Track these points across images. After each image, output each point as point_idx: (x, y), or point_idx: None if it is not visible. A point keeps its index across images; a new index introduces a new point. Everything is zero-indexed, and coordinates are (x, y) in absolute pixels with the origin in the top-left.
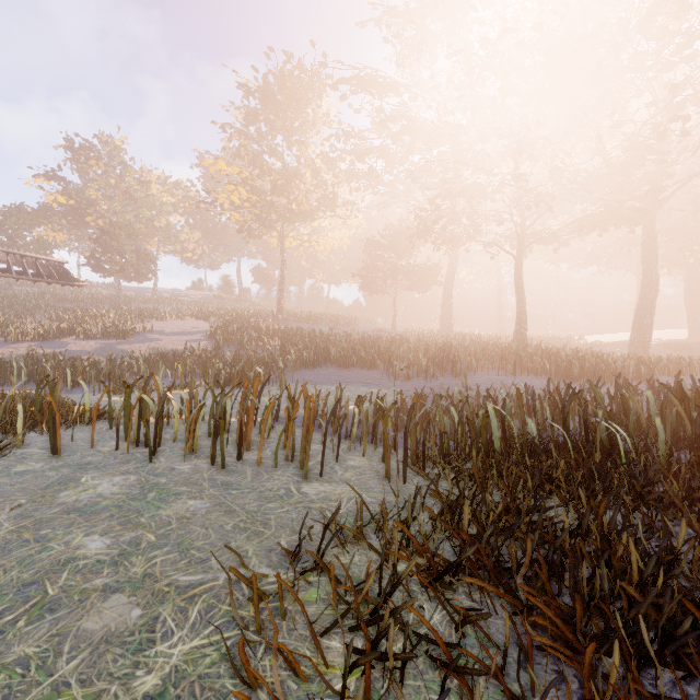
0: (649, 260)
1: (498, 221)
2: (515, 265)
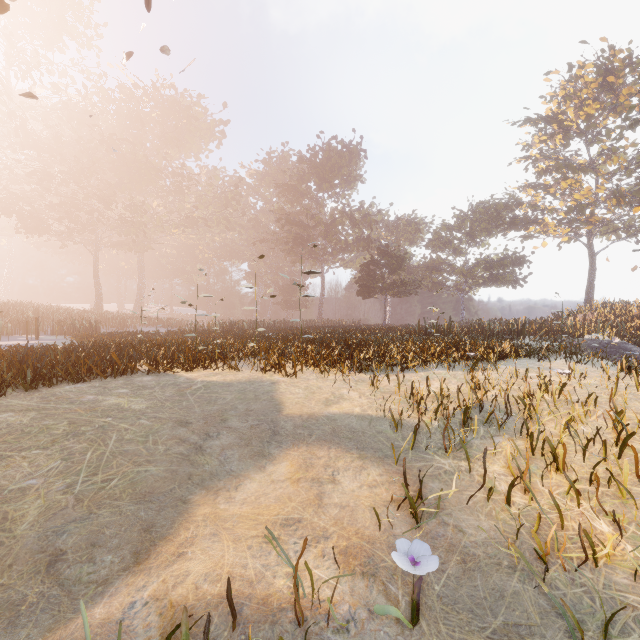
0: (142, 271)
1: (92, 231)
2: (95, 261)
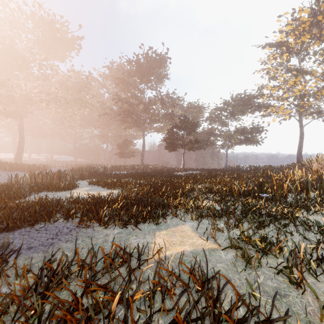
0: (22, 131)
1: None
2: None
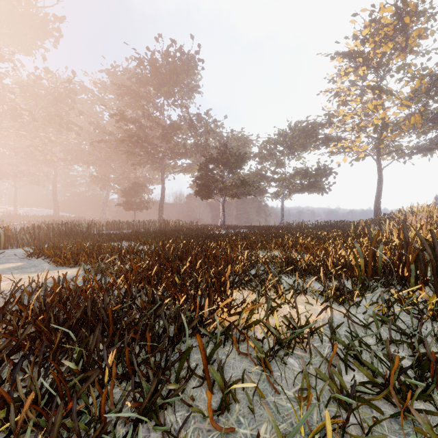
0: None
1: None
2: None
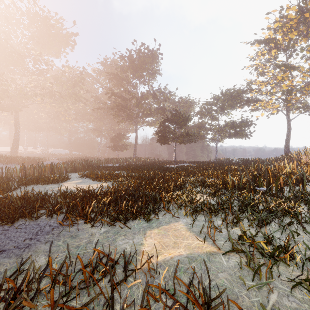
0: (17, 125)
1: None
2: None
